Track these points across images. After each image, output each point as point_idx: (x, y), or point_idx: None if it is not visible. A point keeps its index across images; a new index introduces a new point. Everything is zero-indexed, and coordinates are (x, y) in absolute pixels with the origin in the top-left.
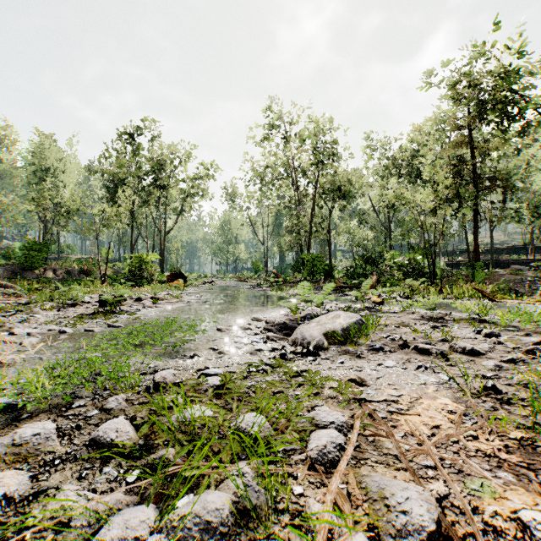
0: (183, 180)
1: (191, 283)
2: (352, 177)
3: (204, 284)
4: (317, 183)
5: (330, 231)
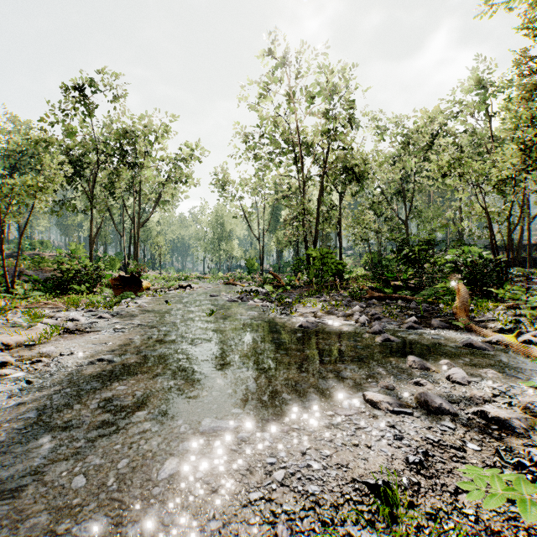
0: (159, 158)
1: (127, 296)
2: (368, 154)
3: (176, 289)
4: (325, 160)
5: (340, 221)
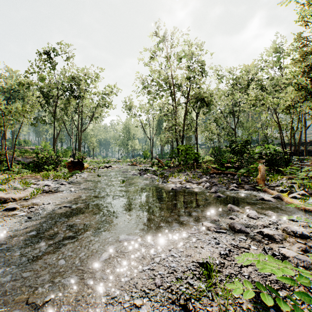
0: (93, 93)
1: (76, 172)
2: (213, 90)
3: (103, 168)
4: (188, 94)
5: (196, 129)
